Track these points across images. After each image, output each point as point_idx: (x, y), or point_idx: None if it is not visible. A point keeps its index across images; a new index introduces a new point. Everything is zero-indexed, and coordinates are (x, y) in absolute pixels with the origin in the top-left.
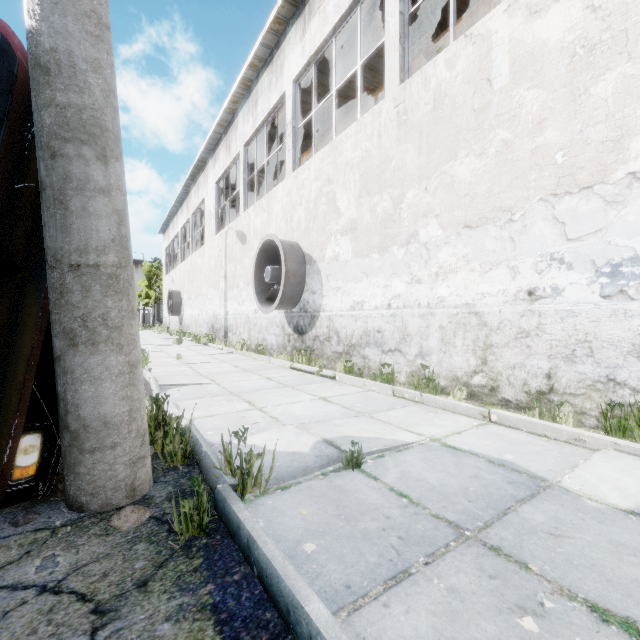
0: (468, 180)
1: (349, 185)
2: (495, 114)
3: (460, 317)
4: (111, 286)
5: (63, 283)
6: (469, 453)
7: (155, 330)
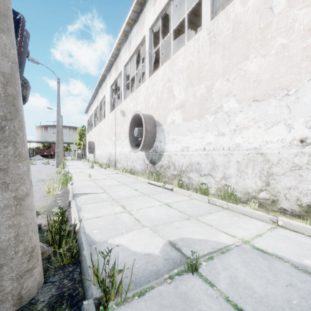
0: (256, 72)
1: (180, 81)
2: (275, 28)
3: (250, 156)
4: None
5: None
6: (275, 256)
7: (82, 160)
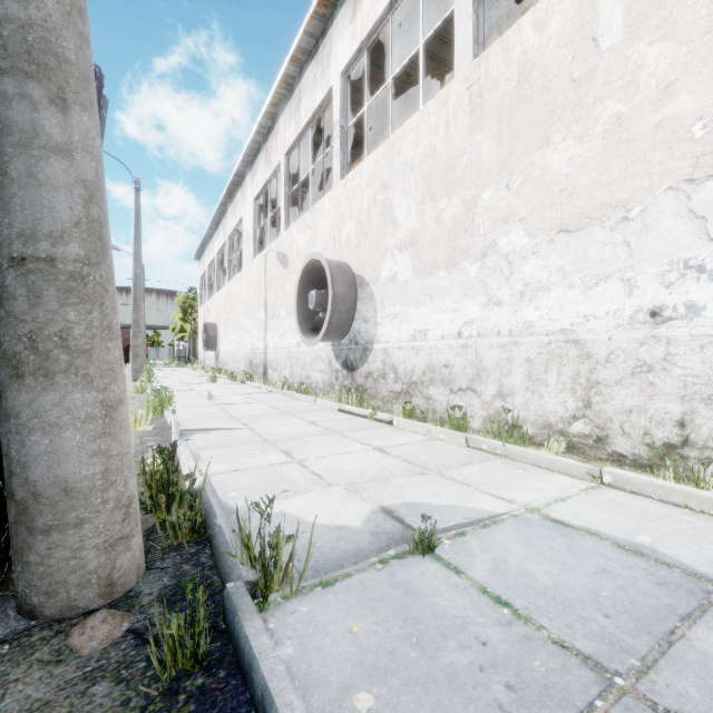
0: (565, 171)
1: (409, 190)
2: (603, 82)
3: (554, 347)
4: (74, 290)
5: (2, 285)
6: (585, 532)
7: (190, 367)
